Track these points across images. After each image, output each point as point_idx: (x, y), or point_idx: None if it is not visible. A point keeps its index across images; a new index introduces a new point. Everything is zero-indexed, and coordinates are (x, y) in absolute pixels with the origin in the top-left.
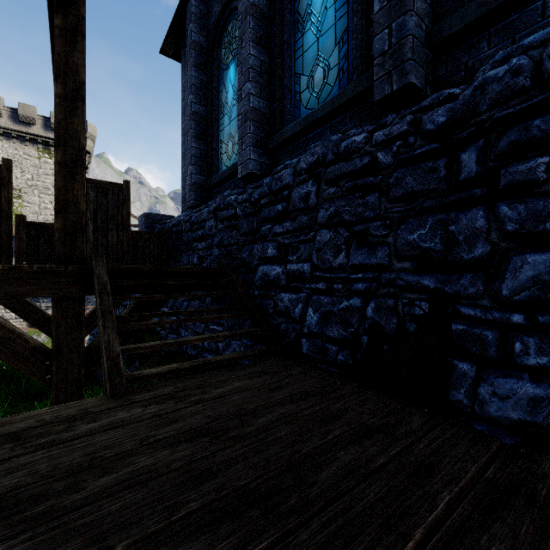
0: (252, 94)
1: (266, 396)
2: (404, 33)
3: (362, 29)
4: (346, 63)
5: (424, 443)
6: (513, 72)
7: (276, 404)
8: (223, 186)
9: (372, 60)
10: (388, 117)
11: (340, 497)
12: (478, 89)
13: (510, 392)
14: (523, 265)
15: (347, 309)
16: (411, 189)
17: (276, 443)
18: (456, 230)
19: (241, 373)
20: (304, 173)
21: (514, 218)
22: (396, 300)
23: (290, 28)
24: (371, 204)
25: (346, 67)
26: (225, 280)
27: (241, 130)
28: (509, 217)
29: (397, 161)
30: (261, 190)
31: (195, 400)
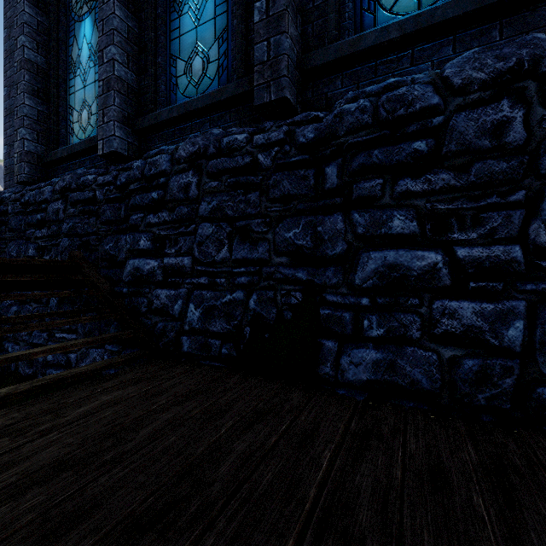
0: (117, 61)
1: (146, 404)
2: (281, 51)
3: (242, 33)
4: (226, 61)
5: (305, 415)
6: (361, 110)
7: (159, 410)
8: (74, 162)
9: (251, 66)
10: (266, 123)
11: (241, 486)
12: (337, 117)
13: (361, 359)
14: (369, 260)
15: (231, 303)
16: (287, 192)
17: (165, 453)
18: (323, 231)
19: (110, 384)
20: (184, 162)
21: (362, 224)
22: (275, 292)
23: (165, 4)
24: (253, 201)
25: (226, 65)
26: (81, 276)
27: (103, 99)
28: (359, 223)
29: (276, 165)
30: (130, 173)
31: (45, 428)
